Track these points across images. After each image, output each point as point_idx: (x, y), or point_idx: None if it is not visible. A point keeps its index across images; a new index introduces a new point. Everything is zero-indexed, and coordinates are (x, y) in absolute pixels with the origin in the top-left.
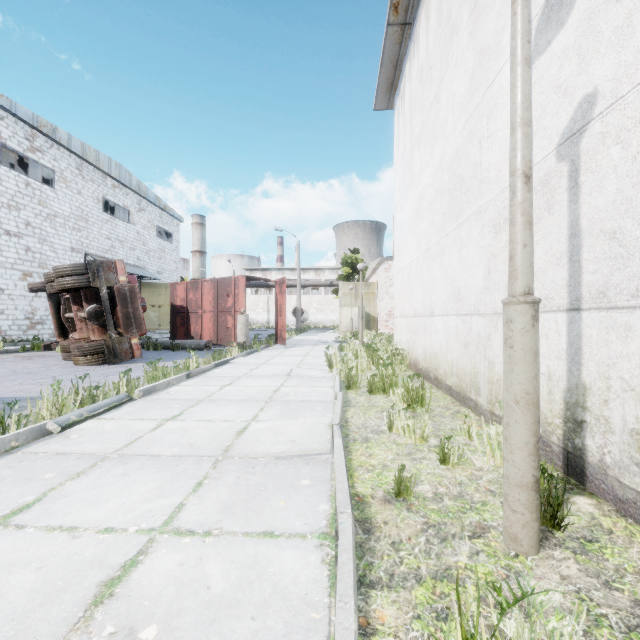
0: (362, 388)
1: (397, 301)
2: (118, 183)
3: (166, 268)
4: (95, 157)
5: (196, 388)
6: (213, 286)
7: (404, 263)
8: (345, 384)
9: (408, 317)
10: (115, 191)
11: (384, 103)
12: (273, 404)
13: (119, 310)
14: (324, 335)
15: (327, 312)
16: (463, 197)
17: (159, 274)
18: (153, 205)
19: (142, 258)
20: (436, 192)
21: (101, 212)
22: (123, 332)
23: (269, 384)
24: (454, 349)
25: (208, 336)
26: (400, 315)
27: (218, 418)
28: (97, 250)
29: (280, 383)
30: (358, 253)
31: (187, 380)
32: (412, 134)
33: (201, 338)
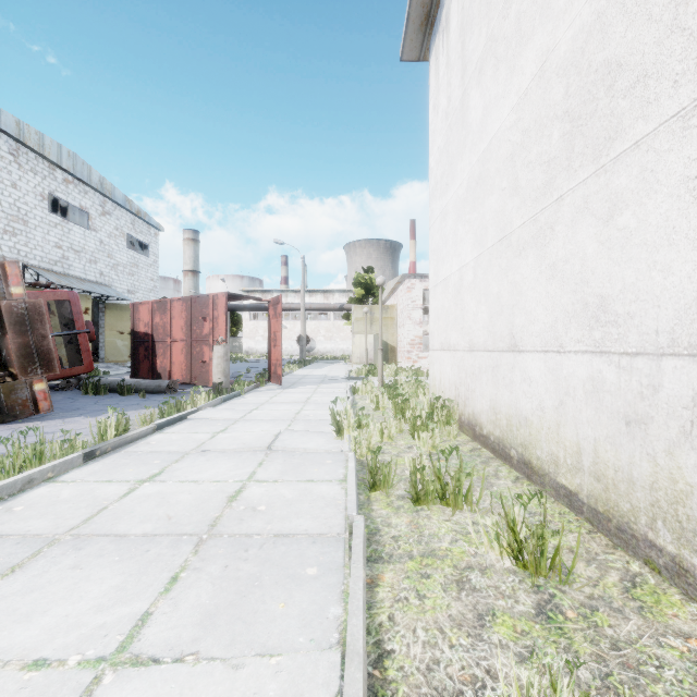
0: (396, 484)
1: (435, 327)
2: (72, 177)
3: (140, 287)
4: (37, 141)
5: (81, 491)
6: (185, 307)
7: (448, 270)
8: (365, 472)
9: (457, 351)
10: (68, 187)
11: (415, 50)
12: (209, 554)
13: (10, 339)
14: (333, 368)
15: (337, 340)
16: (621, 102)
17: (131, 294)
18: (122, 209)
19: (107, 273)
20: (526, 132)
21: (47, 213)
22: (18, 373)
23: (228, 474)
24: (585, 421)
25: (179, 373)
26: (440, 347)
27: (24, 645)
28: (41, 261)
29: (249, 471)
30: (373, 272)
31: (85, 464)
32: (465, 69)
33: (170, 375)
